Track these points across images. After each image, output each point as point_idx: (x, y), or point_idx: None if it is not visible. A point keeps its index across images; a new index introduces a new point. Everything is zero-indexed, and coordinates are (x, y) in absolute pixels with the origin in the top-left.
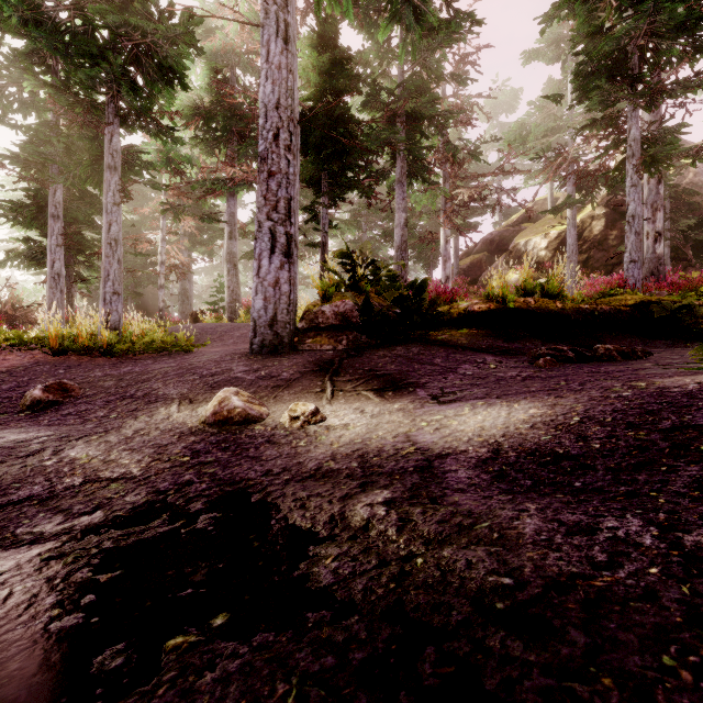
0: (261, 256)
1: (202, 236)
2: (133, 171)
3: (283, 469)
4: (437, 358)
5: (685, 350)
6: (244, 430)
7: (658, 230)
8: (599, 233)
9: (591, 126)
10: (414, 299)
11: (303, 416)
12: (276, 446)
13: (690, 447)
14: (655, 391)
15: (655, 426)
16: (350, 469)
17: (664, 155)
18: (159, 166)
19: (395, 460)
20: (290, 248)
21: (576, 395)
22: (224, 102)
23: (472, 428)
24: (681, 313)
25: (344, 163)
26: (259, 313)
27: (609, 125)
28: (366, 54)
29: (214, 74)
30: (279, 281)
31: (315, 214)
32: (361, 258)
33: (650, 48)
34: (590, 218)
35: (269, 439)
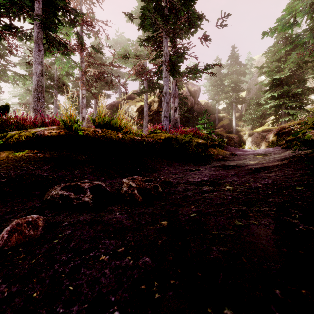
0: None
1: None
2: None
3: None
4: None
5: (189, 171)
6: None
7: (176, 106)
8: (156, 108)
9: (148, 41)
10: None
11: None
12: None
13: None
14: None
15: None
16: None
17: (178, 68)
18: None
19: None
20: None
21: None
22: None
23: None
24: (186, 145)
25: None
26: None
27: (156, 44)
28: None
29: None
30: None
31: None
32: None
33: (173, 12)
34: (153, 101)
35: None
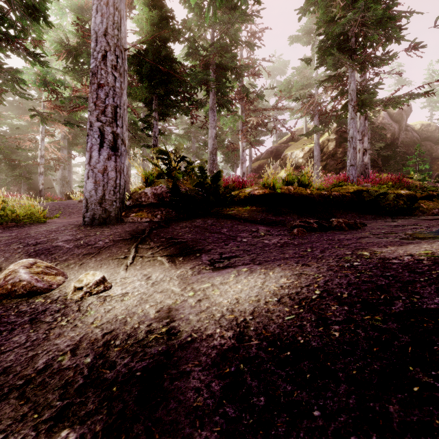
0: (92, 149)
1: (77, 140)
2: (6, 84)
3: (4, 370)
4: (224, 228)
5: (384, 222)
6: (22, 303)
7: (365, 147)
8: (332, 149)
9: (328, 80)
10: (212, 185)
11: (86, 287)
12: (34, 327)
13: (434, 346)
14: (378, 262)
15: (389, 308)
16: (78, 370)
17: (368, 101)
18: (38, 85)
19: (134, 353)
20: (116, 144)
21: (318, 264)
22: (89, 44)
23: (229, 301)
24: (380, 198)
25: (168, 89)
26: (90, 193)
27: (338, 81)
28: (189, 22)
29: (83, 24)
30: (107, 169)
31: (148, 124)
32: (176, 155)
33: (361, 35)
34: (327, 140)
35: (35, 317)
